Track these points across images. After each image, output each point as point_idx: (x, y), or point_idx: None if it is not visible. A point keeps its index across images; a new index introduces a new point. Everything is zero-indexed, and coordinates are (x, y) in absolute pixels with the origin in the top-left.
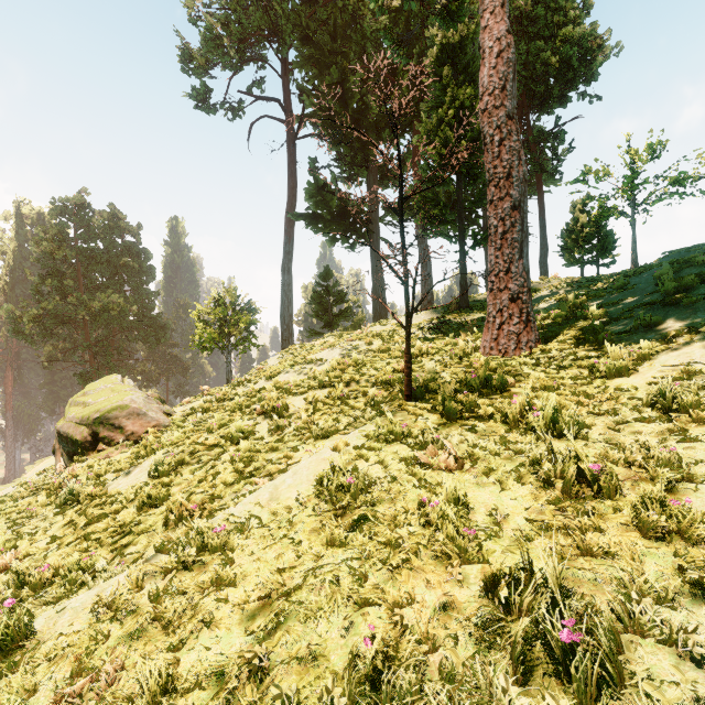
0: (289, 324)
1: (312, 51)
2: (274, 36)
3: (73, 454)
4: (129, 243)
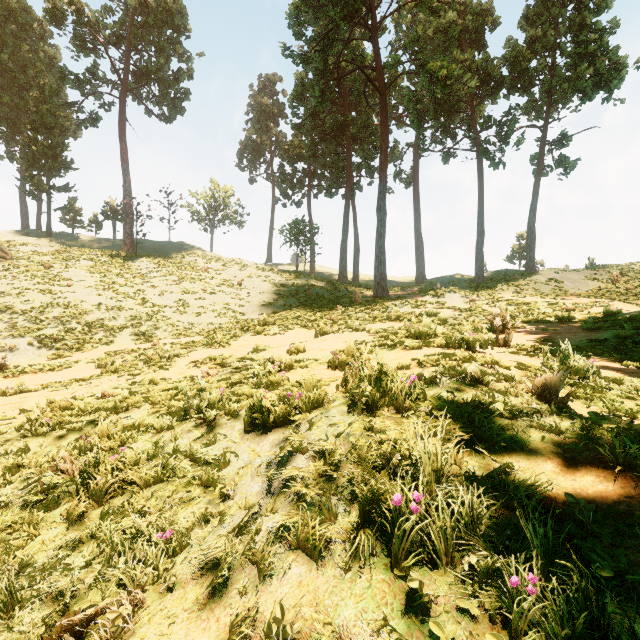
0: None
1: None
2: None
3: None
4: None
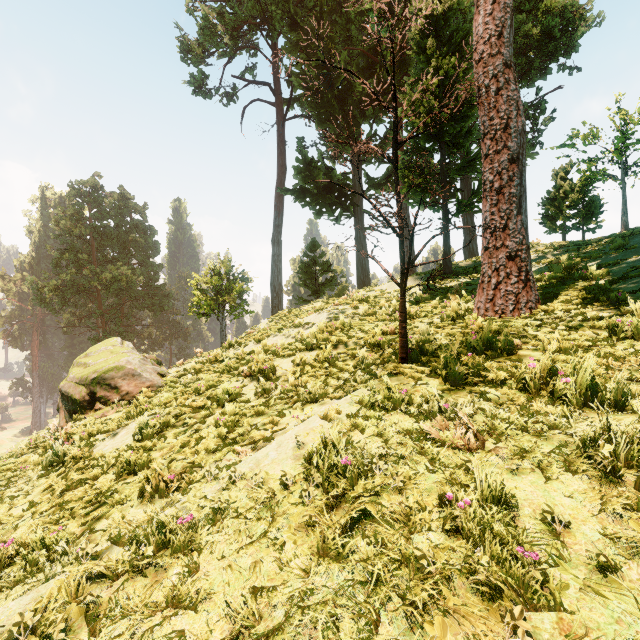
0: (278, 292)
1: (300, 36)
2: (265, 24)
3: (73, 412)
4: (136, 221)
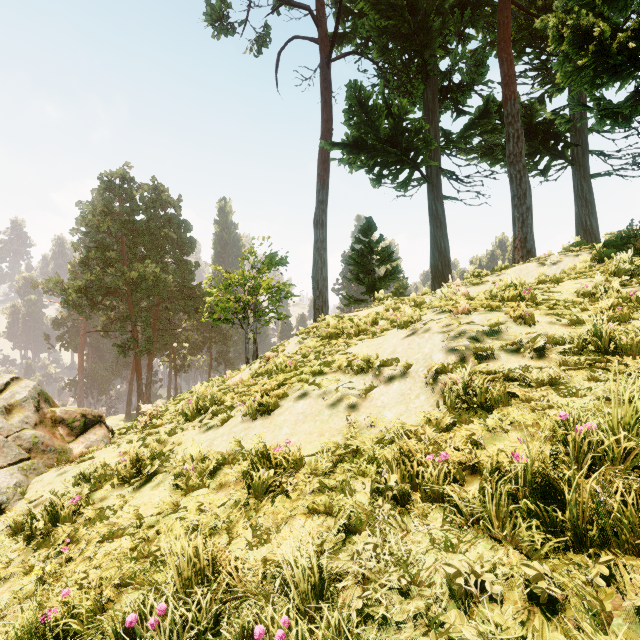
0: (322, 289)
1: None
2: None
3: None
4: (169, 215)
